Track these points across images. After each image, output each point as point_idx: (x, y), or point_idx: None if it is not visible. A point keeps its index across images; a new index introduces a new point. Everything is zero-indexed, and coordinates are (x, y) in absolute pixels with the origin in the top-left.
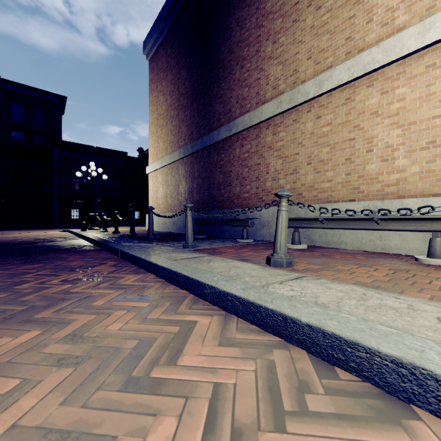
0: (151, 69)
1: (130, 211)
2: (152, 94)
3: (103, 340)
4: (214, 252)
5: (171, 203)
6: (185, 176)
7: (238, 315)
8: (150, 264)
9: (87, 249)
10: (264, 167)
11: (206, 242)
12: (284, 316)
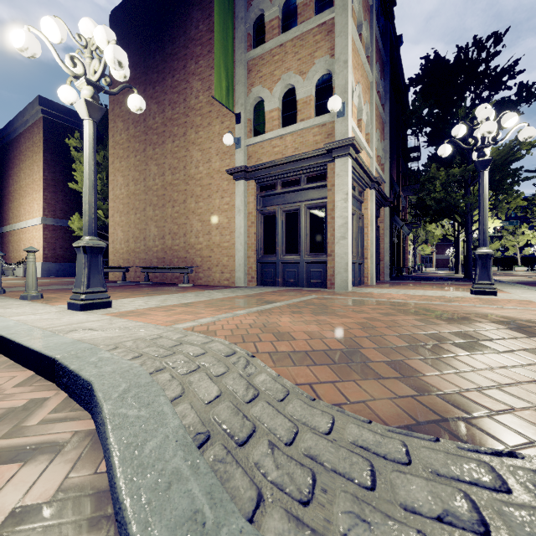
0: None
1: None
2: None
3: None
4: None
5: None
6: None
7: None
8: None
9: None
10: (10, 248)
11: None
12: None
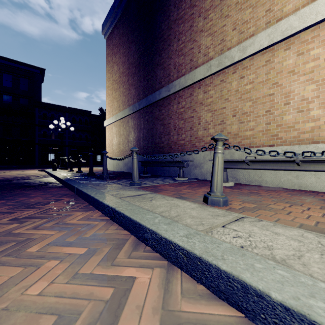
0: (107, 46)
1: (93, 156)
2: (109, 64)
3: (11, 316)
4: (156, 189)
5: (123, 149)
6: (133, 128)
7: (181, 268)
8: (98, 202)
9: (52, 185)
10: (196, 119)
11: (149, 180)
12: (244, 284)
